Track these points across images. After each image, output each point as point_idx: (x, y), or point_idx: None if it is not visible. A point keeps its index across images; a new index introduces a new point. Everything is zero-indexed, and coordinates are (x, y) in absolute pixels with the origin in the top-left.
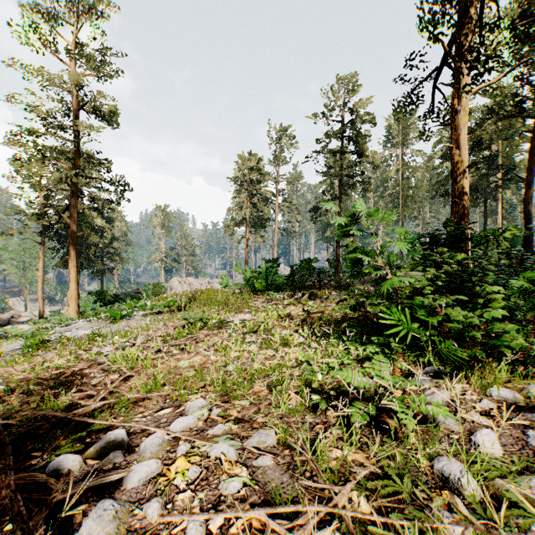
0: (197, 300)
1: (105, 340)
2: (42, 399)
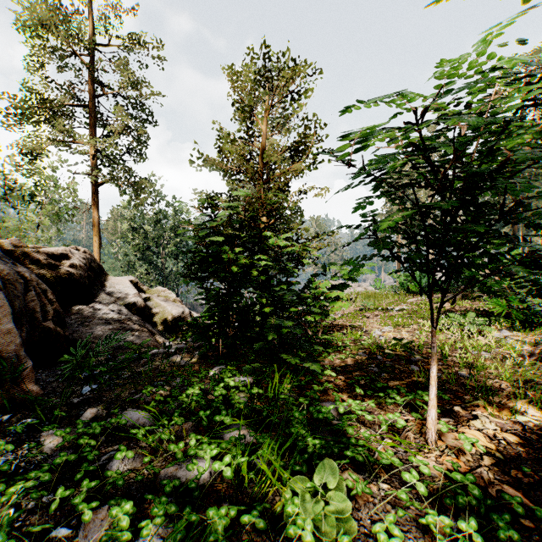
0: (362, 296)
1: None
2: None
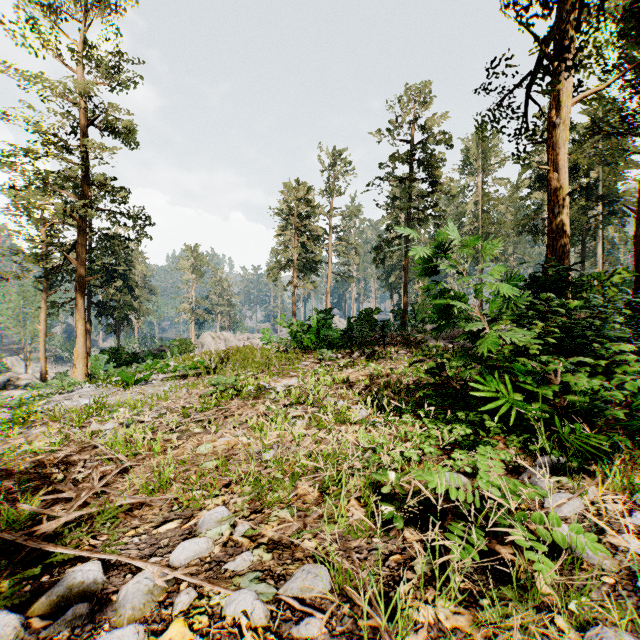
0: (231, 360)
1: (108, 413)
2: (2, 503)
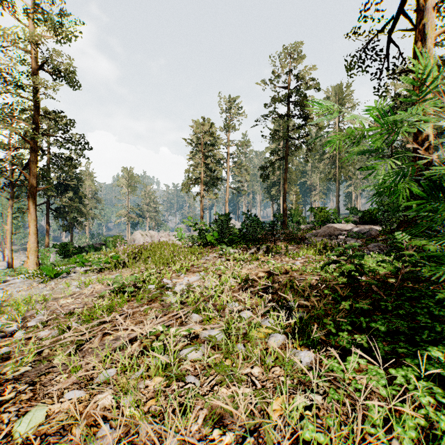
0: (143, 255)
1: None
2: None
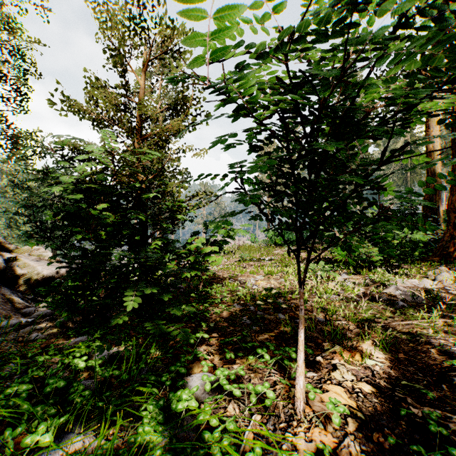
0: (241, 249)
1: None
2: None
